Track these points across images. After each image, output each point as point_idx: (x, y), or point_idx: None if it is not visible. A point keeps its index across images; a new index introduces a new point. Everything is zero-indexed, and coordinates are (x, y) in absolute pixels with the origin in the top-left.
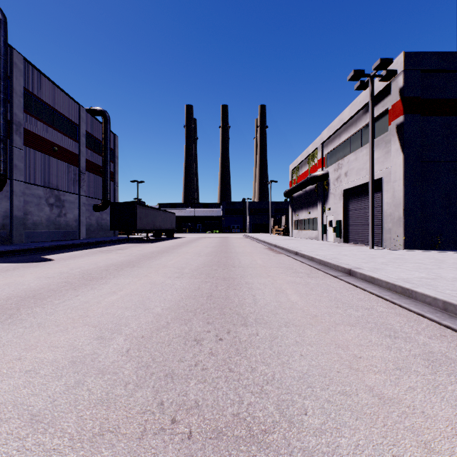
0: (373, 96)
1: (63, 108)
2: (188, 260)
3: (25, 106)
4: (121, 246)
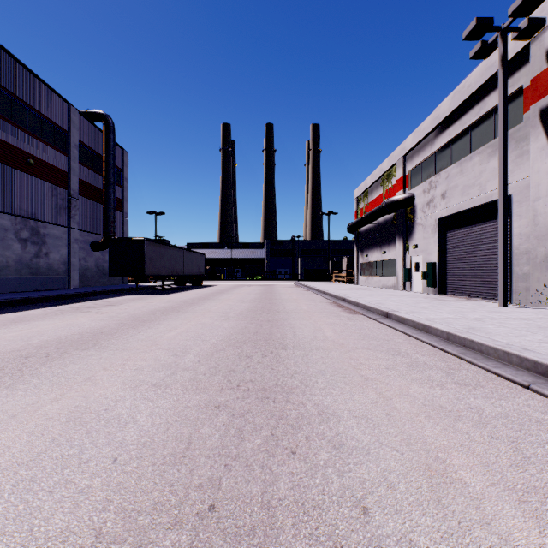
0: (505, 62)
1: (44, 107)
2: (202, 330)
3: None
4: (116, 300)
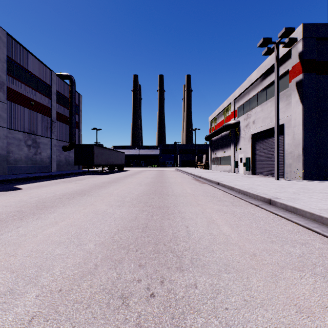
0: (278, 59)
1: (39, 73)
2: (130, 189)
3: (8, 70)
4: (81, 177)
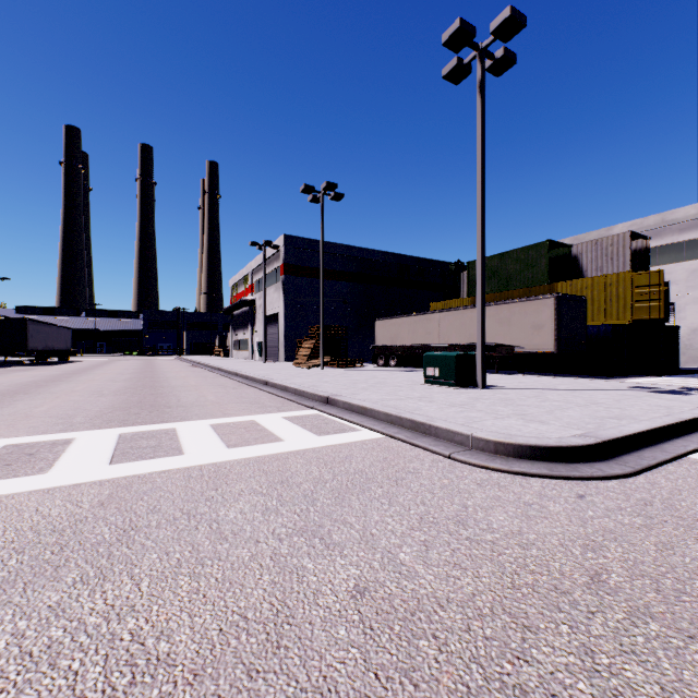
0: (265, 260)
1: None
2: (121, 371)
3: None
4: (21, 368)
